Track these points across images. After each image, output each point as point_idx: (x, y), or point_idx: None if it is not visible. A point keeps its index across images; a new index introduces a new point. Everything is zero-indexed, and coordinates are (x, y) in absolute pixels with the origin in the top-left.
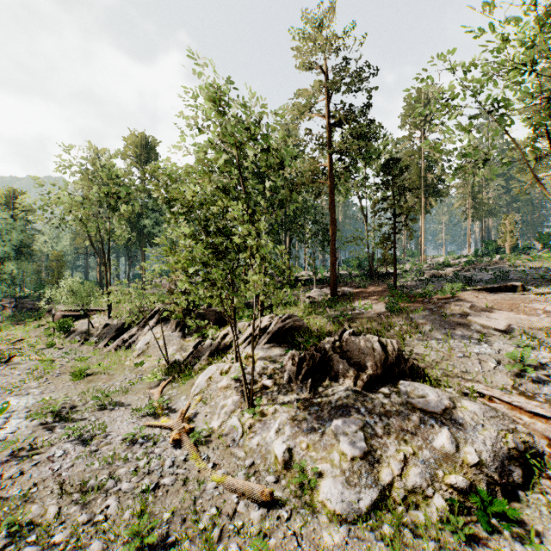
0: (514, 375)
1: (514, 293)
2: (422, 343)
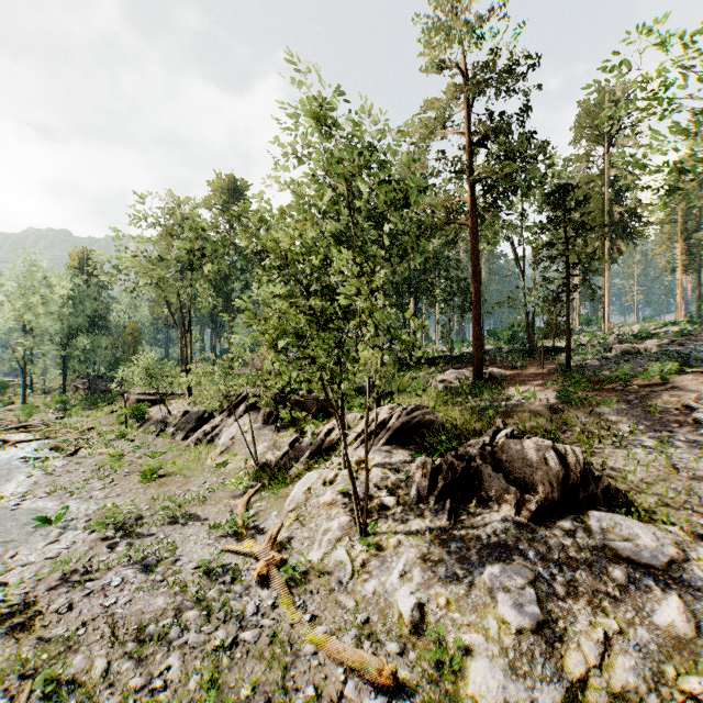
0: None
1: None
2: (619, 453)
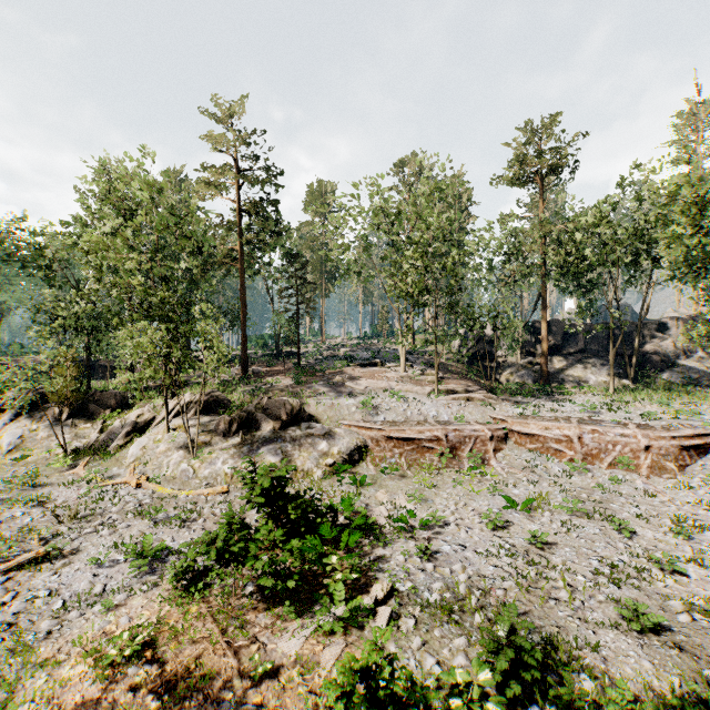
0: (363, 413)
1: (377, 367)
2: (316, 402)
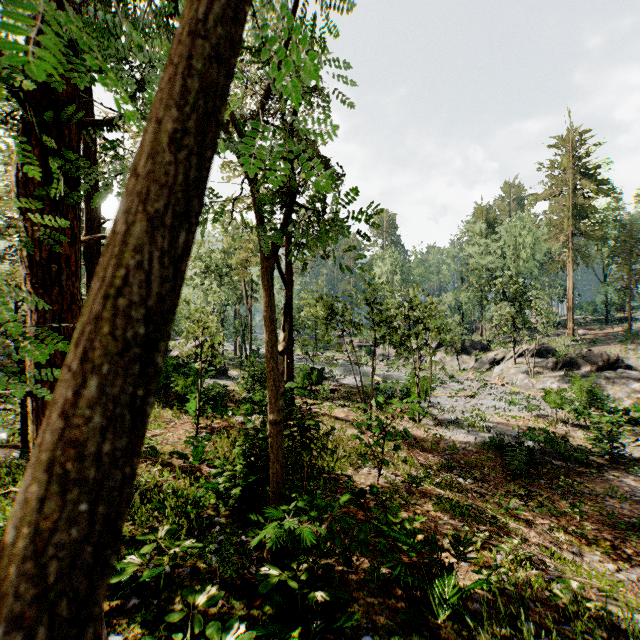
0: None
1: None
2: (637, 358)
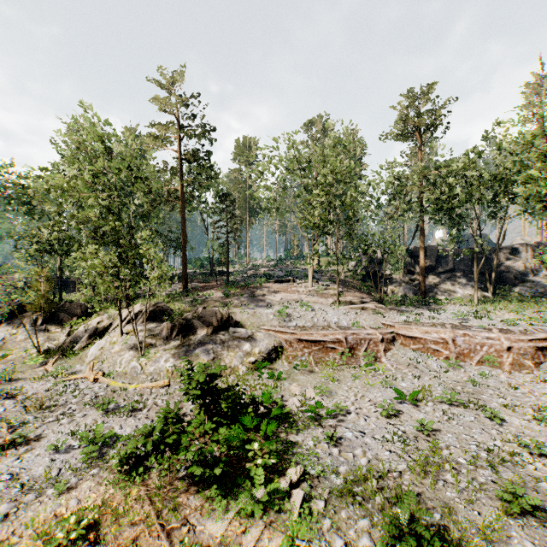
0: (279, 320)
1: (290, 283)
2: (241, 311)
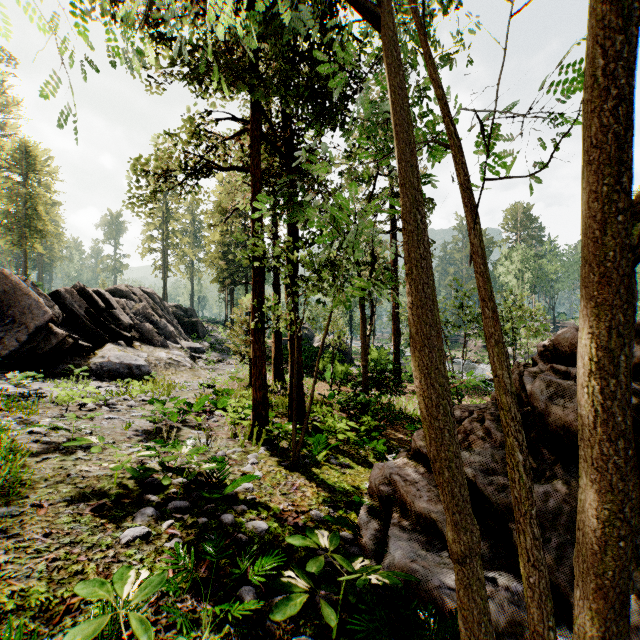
0: None
1: None
2: None
